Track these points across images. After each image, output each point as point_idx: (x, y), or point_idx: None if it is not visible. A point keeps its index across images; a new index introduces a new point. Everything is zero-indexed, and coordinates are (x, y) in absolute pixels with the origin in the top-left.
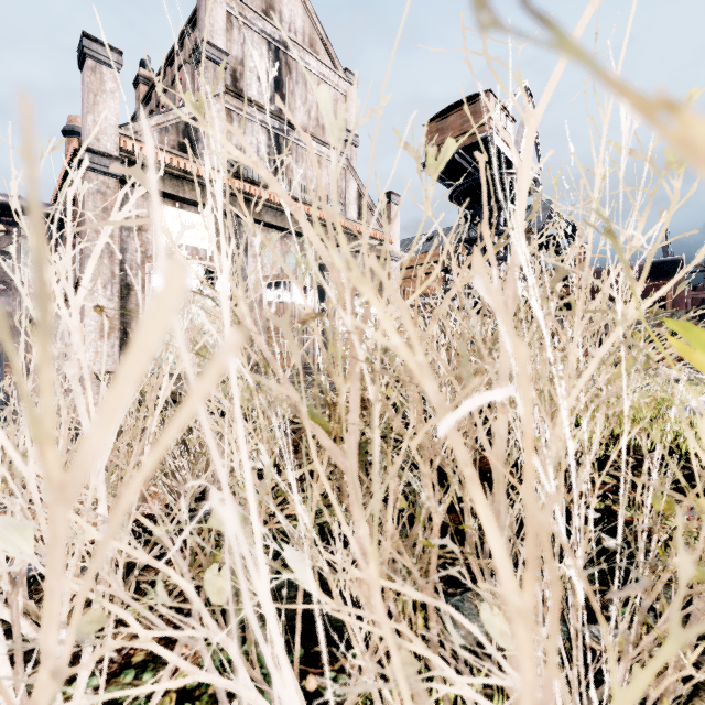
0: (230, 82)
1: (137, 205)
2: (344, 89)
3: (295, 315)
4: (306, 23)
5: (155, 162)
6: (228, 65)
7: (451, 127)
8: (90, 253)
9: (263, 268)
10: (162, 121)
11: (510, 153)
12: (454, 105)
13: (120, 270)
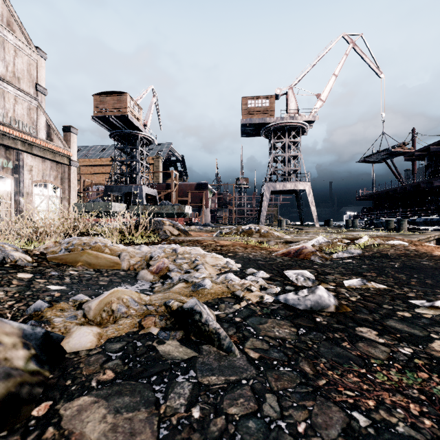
0: None
1: None
2: (36, 58)
3: None
4: (4, 9)
5: None
6: None
7: (108, 102)
8: None
9: None
10: None
11: (139, 124)
12: (110, 92)
13: None
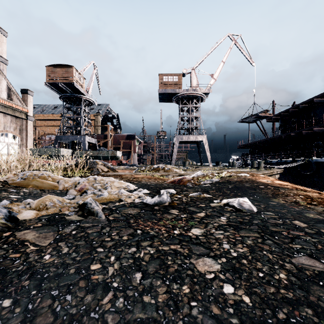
0: None
1: None
2: None
3: None
4: None
5: None
6: None
7: (58, 72)
8: None
9: None
10: None
11: (82, 90)
12: (59, 64)
13: None
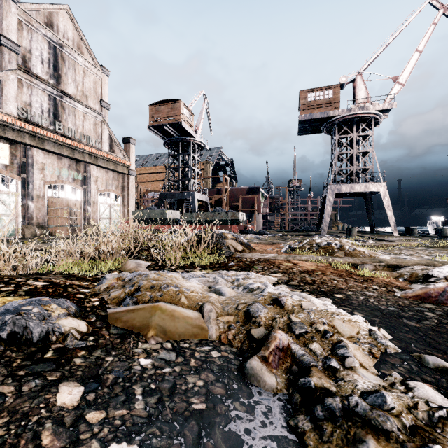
0: (21, 62)
1: None
2: (100, 76)
3: (68, 205)
4: (75, 35)
5: None
6: (20, 52)
7: (162, 111)
8: None
9: (45, 176)
10: None
11: (191, 130)
12: (164, 100)
13: None
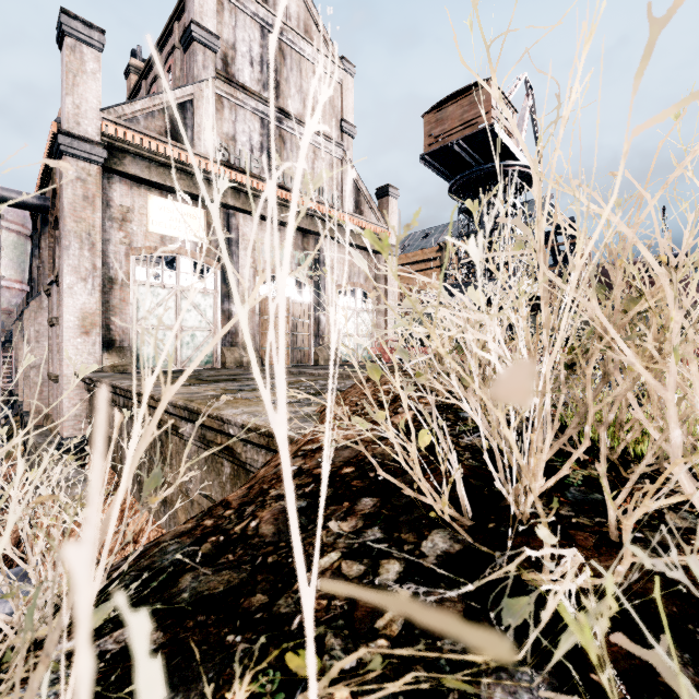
0: (221, 66)
1: (120, 194)
2: (340, 78)
3: (289, 311)
4: (301, 8)
5: (140, 148)
6: (219, 49)
7: (450, 117)
8: (69, 244)
9: (256, 262)
10: (148, 106)
11: (512, 144)
12: (454, 94)
13: (102, 262)
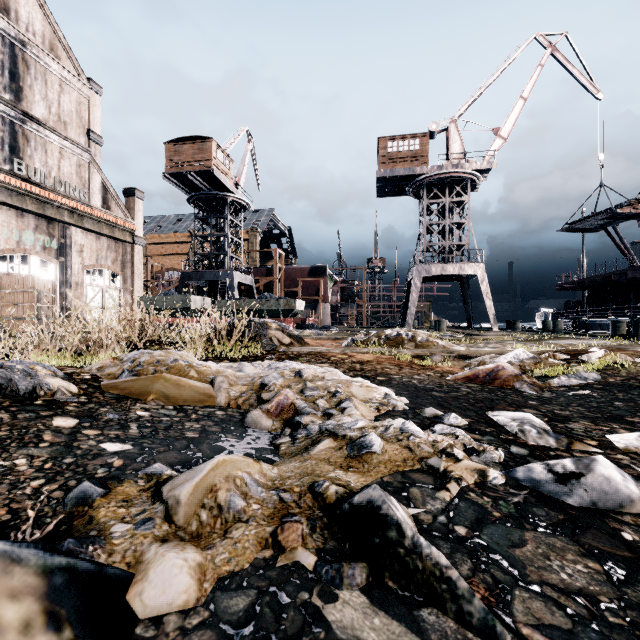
0: None
1: None
2: (88, 95)
3: (35, 287)
4: (47, 28)
5: None
6: None
7: (185, 153)
8: None
9: None
10: None
11: (228, 183)
12: (188, 137)
13: None
